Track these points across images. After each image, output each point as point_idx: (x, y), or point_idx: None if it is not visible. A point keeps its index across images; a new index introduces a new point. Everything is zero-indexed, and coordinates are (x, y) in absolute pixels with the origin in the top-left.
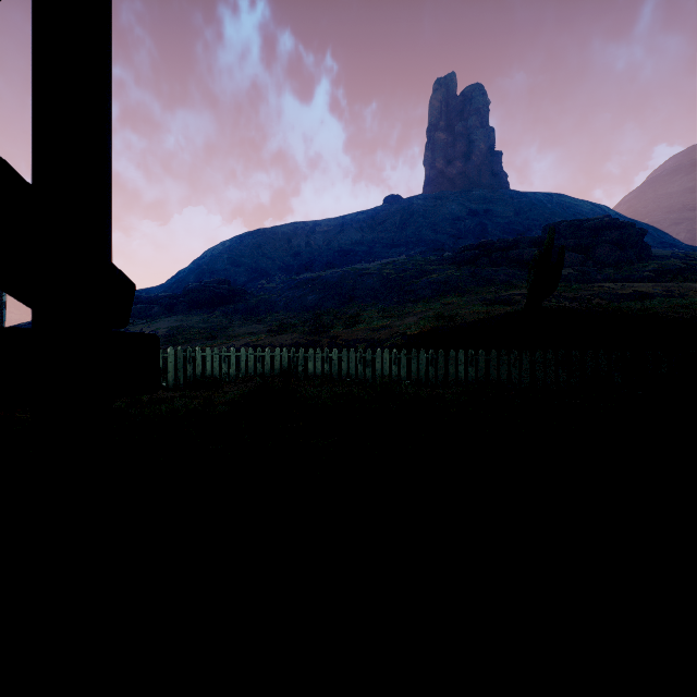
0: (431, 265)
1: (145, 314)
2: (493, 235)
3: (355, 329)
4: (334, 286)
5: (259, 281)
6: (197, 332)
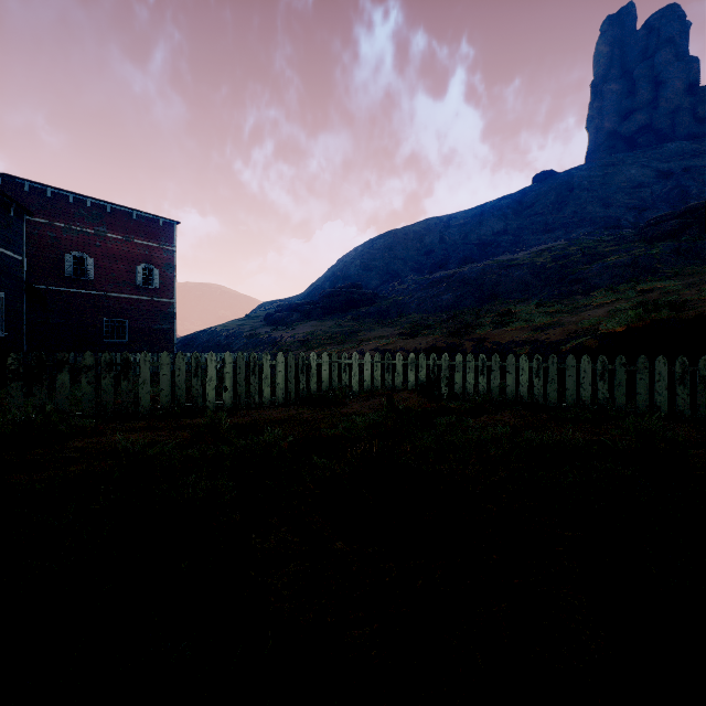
0: (604, 246)
1: (286, 321)
2: (701, 199)
3: (508, 329)
4: (474, 283)
5: (390, 283)
6: (329, 337)
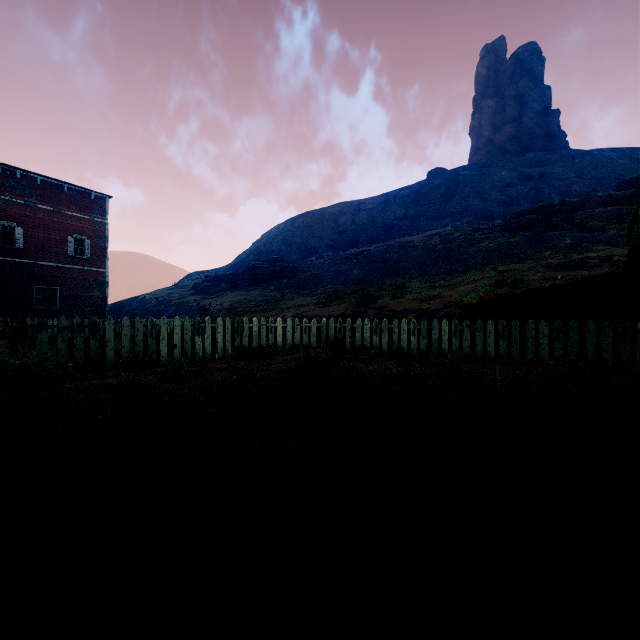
0: (480, 233)
1: (213, 290)
2: (551, 199)
3: (402, 299)
4: (379, 260)
5: (309, 258)
6: (254, 305)
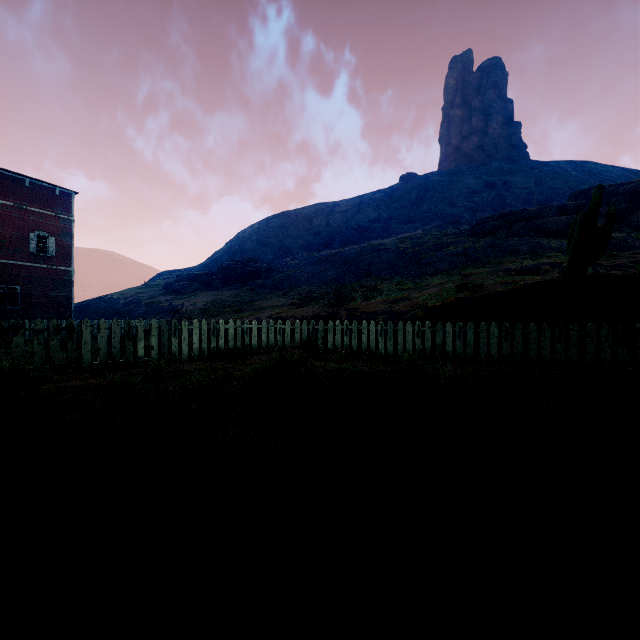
0: (448, 238)
1: (186, 290)
2: (513, 206)
3: (373, 301)
4: (352, 262)
5: (284, 259)
6: (228, 306)
